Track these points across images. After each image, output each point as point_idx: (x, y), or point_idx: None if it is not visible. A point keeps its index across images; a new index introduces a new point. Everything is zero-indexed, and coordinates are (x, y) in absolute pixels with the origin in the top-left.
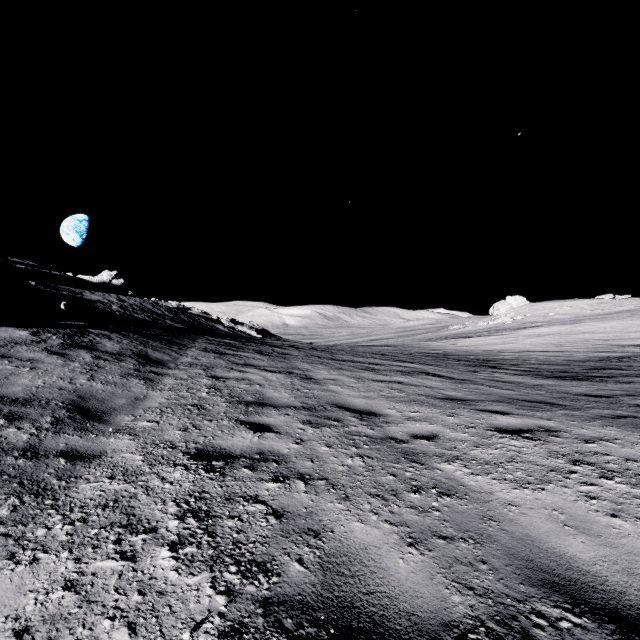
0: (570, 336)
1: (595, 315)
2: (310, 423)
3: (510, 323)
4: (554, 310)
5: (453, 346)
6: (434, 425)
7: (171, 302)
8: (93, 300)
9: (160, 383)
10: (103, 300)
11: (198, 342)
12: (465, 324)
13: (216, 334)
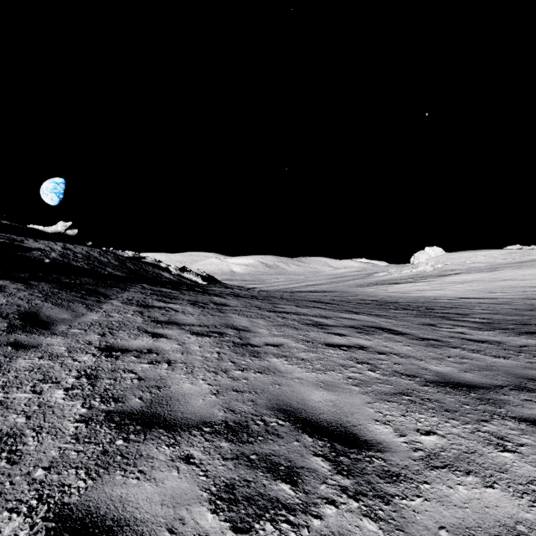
0: (494, 283)
1: (509, 263)
2: (231, 501)
3: (432, 271)
4: (470, 259)
5: (385, 292)
6: (498, 491)
7: (128, 252)
8: (32, 248)
9: (2, 368)
10: (44, 248)
11: (129, 291)
12: (390, 271)
13: (157, 282)
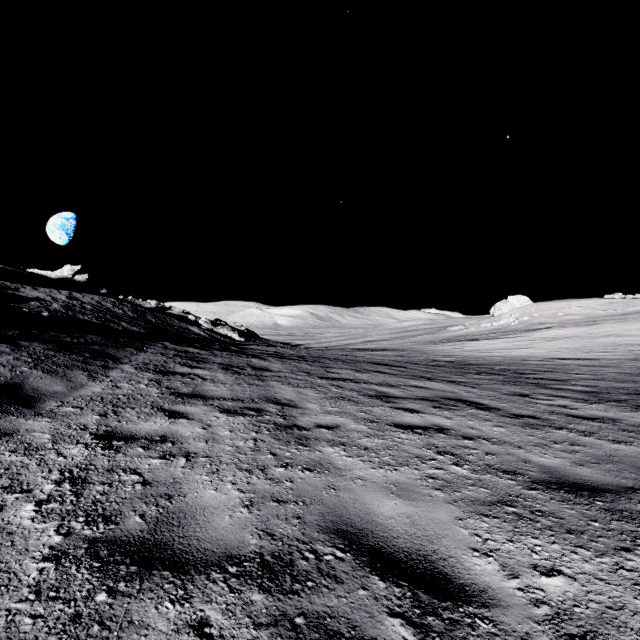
0: (593, 339)
1: (610, 316)
2: None
3: (516, 324)
4: (563, 310)
5: (462, 351)
6: None
7: (150, 301)
8: (29, 297)
9: None
10: (44, 297)
11: (146, 353)
12: (466, 325)
13: (184, 339)
